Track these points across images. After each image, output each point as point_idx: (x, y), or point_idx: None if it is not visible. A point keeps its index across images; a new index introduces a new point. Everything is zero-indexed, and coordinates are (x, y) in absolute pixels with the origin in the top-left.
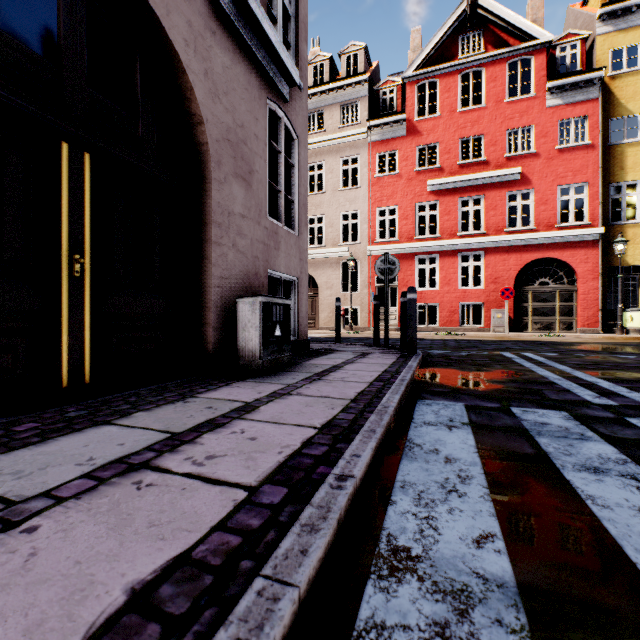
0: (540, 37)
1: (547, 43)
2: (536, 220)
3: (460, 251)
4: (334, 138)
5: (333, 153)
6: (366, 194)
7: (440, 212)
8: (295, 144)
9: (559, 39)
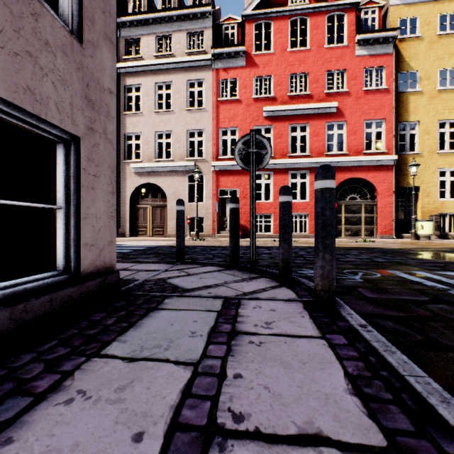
0: None
1: (356, 4)
2: (348, 147)
3: (290, 169)
4: (181, 61)
5: (180, 75)
6: (210, 115)
7: (274, 135)
8: None
9: (363, 4)
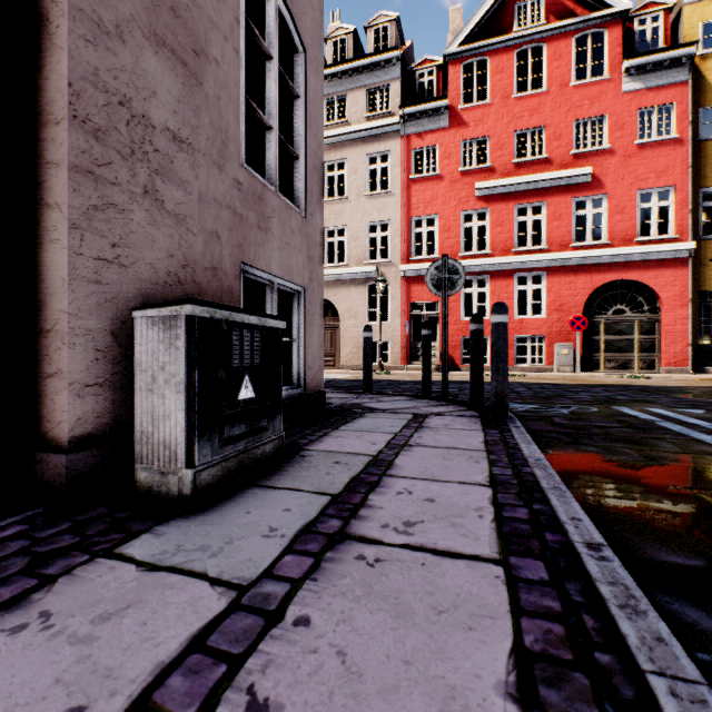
0: (616, 5)
1: (624, 12)
2: (610, 233)
3: (516, 271)
4: (359, 130)
5: (357, 149)
6: (399, 200)
7: (491, 223)
8: (300, 60)
9: (637, 9)
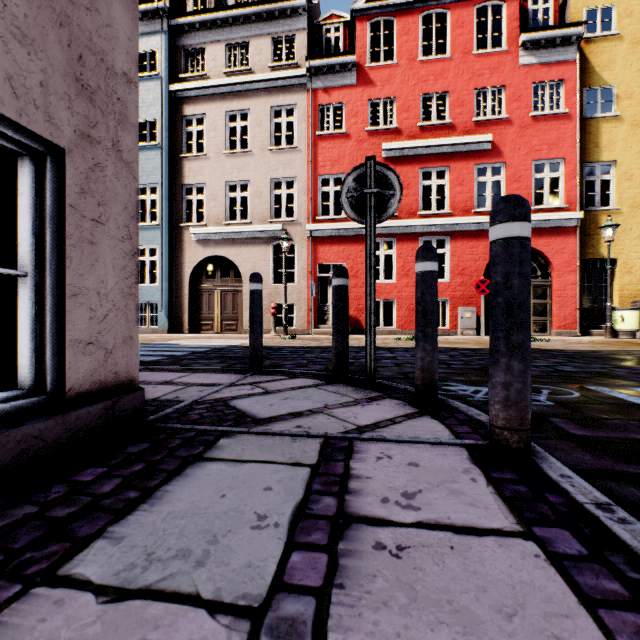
0: None
1: None
2: None
3: (421, 234)
4: (263, 79)
5: (262, 100)
6: (305, 156)
7: None
8: None
9: None
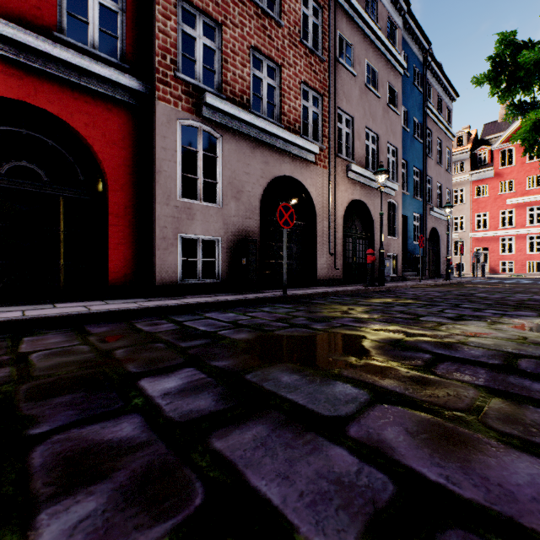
0: None
1: None
2: None
3: (527, 234)
4: None
5: None
6: (468, 207)
7: (514, 215)
8: (449, 228)
9: None
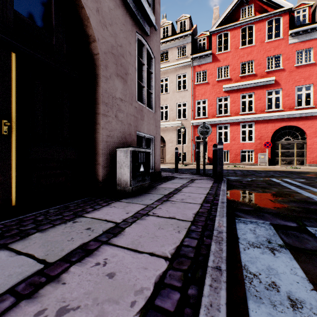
0: (285, 6)
1: (289, 9)
2: (283, 105)
3: (241, 122)
4: (173, 65)
5: (173, 72)
6: (190, 93)
7: (230, 102)
8: (153, 61)
9: (296, 7)
